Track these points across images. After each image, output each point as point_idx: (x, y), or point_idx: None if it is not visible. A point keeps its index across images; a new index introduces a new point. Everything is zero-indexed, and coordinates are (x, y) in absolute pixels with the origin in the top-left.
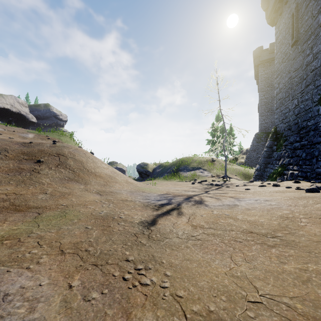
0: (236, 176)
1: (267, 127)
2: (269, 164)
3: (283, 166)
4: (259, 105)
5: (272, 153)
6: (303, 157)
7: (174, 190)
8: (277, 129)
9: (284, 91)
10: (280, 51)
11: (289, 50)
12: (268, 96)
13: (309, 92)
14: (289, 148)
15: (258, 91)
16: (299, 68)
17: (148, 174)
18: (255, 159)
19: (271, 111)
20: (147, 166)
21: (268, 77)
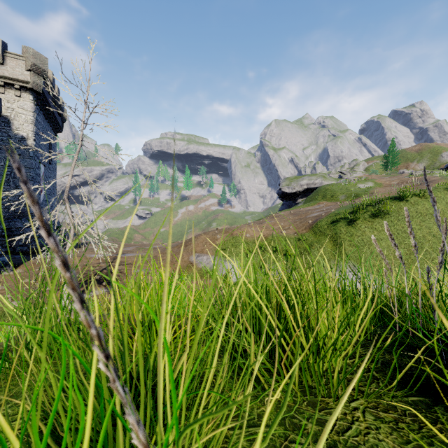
0: None
1: None
2: None
3: None
4: None
5: None
6: None
7: (131, 261)
8: None
9: None
10: None
11: None
12: None
13: None
14: None
15: None
16: None
17: None
18: None
19: None
20: None
21: None
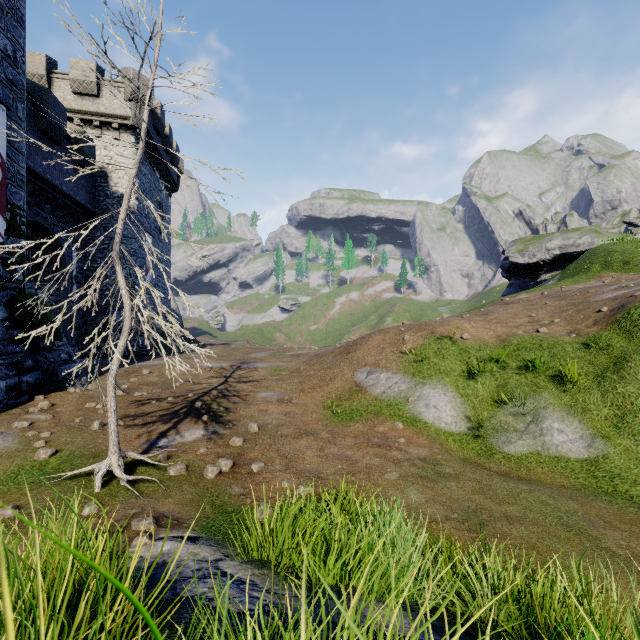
0: None
1: None
2: None
3: None
4: None
5: None
6: None
7: (258, 376)
8: None
9: None
10: None
11: None
12: None
13: None
14: None
15: None
16: None
17: None
18: None
19: None
20: None
21: None
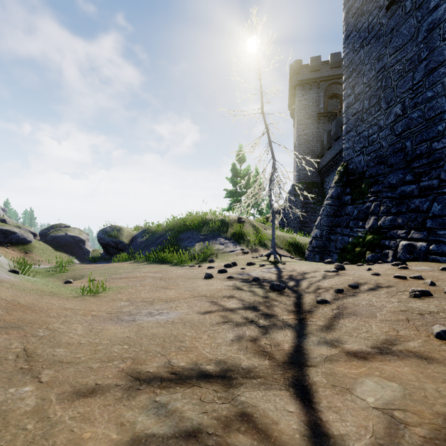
0: (282, 249)
1: (307, 175)
2: (338, 228)
3: (377, 230)
4: (296, 143)
5: (341, 207)
6: (434, 211)
7: (88, 434)
8: (348, 166)
9: (367, 97)
10: (356, 29)
11: (380, 19)
12: (308, 131)
13: (439, 80)
14: (388, 196)
15: (293, 126)
16: (408, 44)
17: (121, 248)
18: (292, 220)
19: (312, 152)
20: (119, 232)
21: (308, 105)
